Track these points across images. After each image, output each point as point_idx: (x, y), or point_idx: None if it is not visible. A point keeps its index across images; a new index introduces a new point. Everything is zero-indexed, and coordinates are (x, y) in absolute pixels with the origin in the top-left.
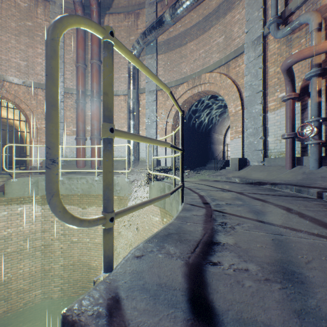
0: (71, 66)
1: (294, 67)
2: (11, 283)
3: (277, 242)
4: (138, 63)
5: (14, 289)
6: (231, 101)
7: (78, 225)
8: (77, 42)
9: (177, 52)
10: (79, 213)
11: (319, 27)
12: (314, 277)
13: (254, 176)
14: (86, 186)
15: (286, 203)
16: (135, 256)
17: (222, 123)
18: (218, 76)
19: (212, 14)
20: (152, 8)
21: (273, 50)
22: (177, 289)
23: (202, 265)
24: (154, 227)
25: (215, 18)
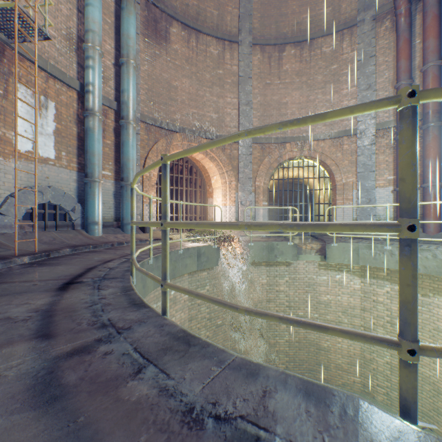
0: (385, 91)
1: None
2: (329, 353)
3: None
4: None
5: (332, 361)
6: None
7: None
8: (397, 52)
9: None
10: None
11: None
12: None
13: None
14: (430, 263)
15: None
16: None
17: None
18: None
19: None
20: None
21: None
22: None
23: None
24: None
25: None
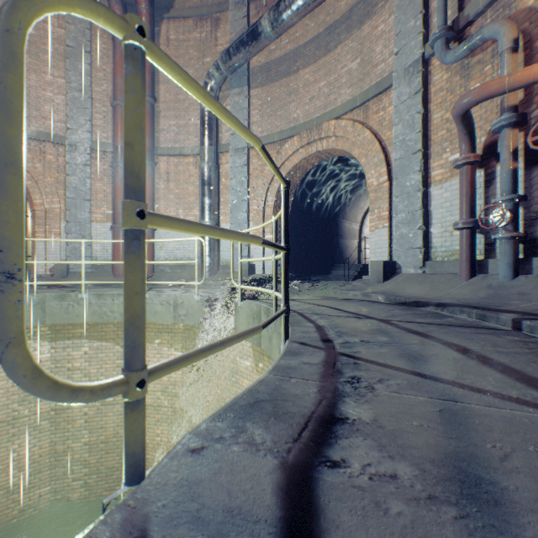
0: (104, 105)
1: (473, 112)
2: None
3: (448, 416)
4: (198, 91)
5: (2, 486)
6: (371, 167)
7: (67, 399)
8: (115, 64)
9: (283, 84)
10: (116, 354)
11: (514, 45)
12: (518, 489)
13: (408, 291)
14: None
15: (462, 338)
16: (189, 449)
17: (356, 204)
18: (350, 125)
19: (341, 22)
20: (241, 11)
21: (439, 83)
22: (260, 521)
23: (312, 469)
24: (242, 377)
25: (346, 29)
